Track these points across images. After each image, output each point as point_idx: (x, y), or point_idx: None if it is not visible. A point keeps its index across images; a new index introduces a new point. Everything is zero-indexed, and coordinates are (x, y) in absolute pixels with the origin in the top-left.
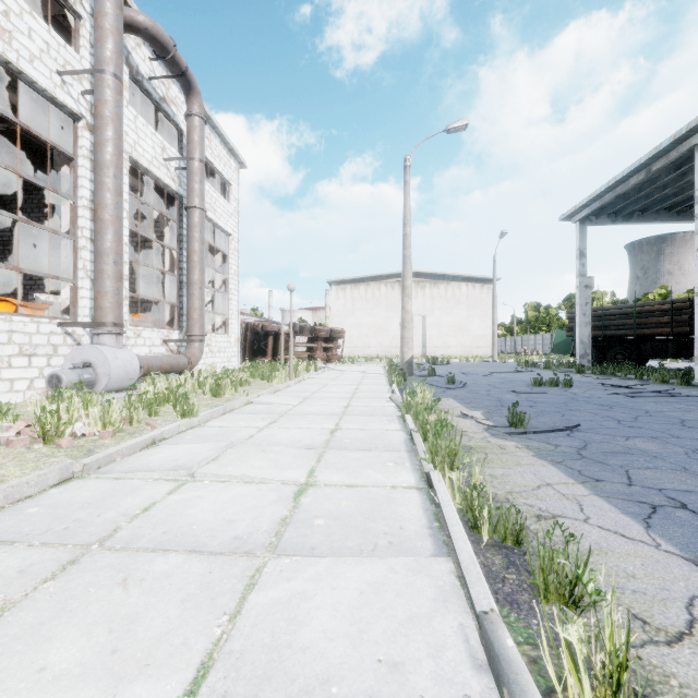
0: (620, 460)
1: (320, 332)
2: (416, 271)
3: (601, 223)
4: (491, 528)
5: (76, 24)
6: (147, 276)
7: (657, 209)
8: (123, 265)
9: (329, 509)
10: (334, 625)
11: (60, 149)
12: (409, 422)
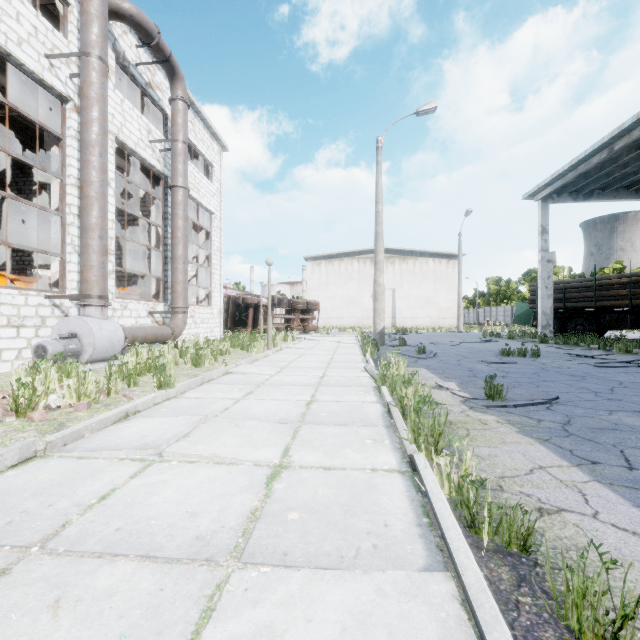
0: (610, 438)
1: (297, 304)
2: (386, 247)
3: (563, 200)
4: (491, 529)
5: (64, 10)
6: (136, 252)
7: (616, 188)
8: (110, 241)
9: (305, 499)
10: None
11: (48, 130)
12: (386, 395)
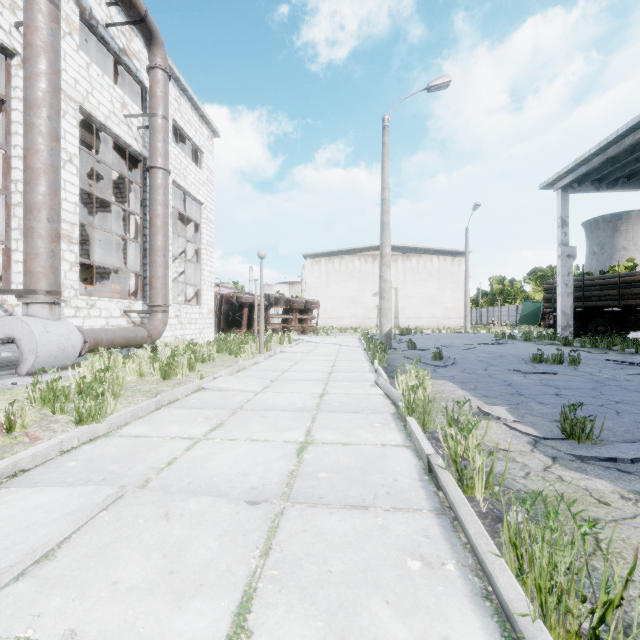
0: None
1: (295, 303)
2: None
3: (584, 190)
4: None
5: None
6: (120, 247)
7: None
8: (72, 227)
9: None
10: None
11: None
12: (419, 437)
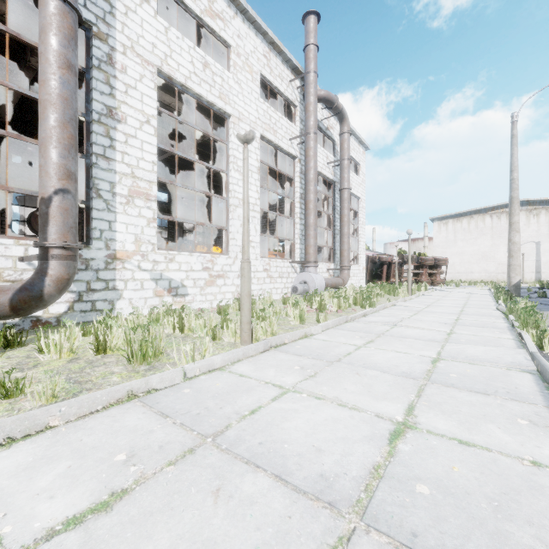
0: None
1: (425, 261)
2: (527, 199)
3: None
4: None
5: (294, 111)
6: None
7: None
8: None
9: (466, 338)
10: (477, 352)
11: (289, 176)
12: (511, 318)
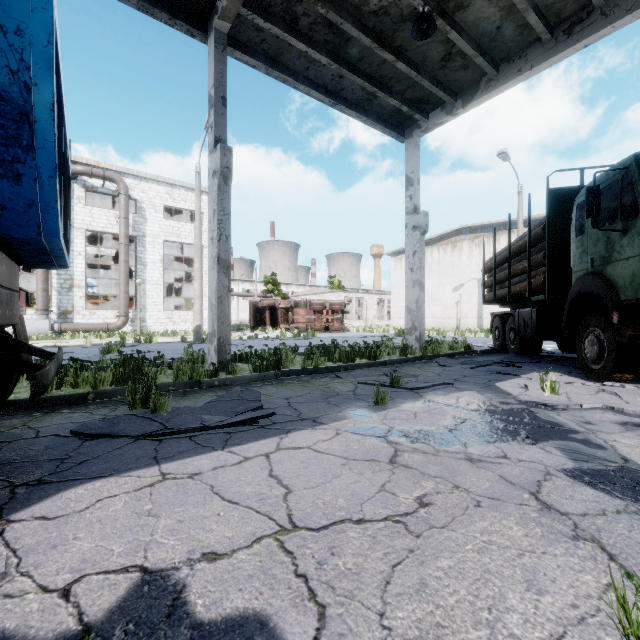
0: None
1: (312, 305)
2: (465, 226)
3: (432, 123)
4: None
5: None
6: None
7: (522, 50)
8: (81, 282)
9: None
10: None
11: None
12: None
